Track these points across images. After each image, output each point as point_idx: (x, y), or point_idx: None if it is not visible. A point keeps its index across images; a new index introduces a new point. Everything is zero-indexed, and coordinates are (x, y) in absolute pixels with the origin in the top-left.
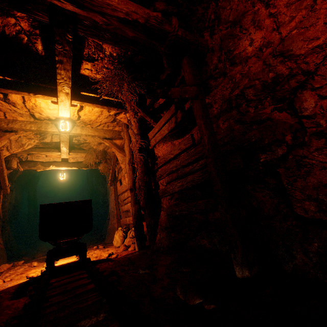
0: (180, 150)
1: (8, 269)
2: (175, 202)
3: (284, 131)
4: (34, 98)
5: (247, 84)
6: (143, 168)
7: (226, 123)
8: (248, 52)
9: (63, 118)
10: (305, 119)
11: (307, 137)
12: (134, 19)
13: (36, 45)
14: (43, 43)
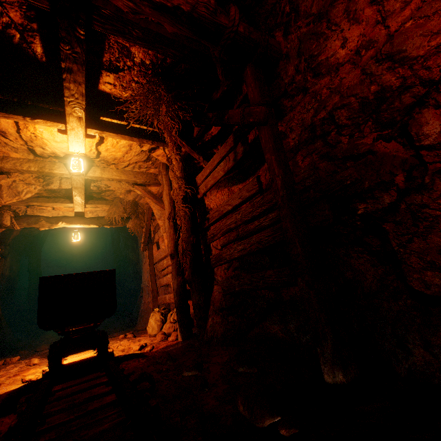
0: (241, 200)
1: None
2: (234, 273)
3: (394, 169)
4: (33, 125)
5: (337, 102)
6: (189, 225)
7: (307, 160)
8: (339, 57)
9: (75, 154)
10: (425, 151)
11: (429, 176)
12: (174, 4)
13: (33, 46)
14: (43, 43)
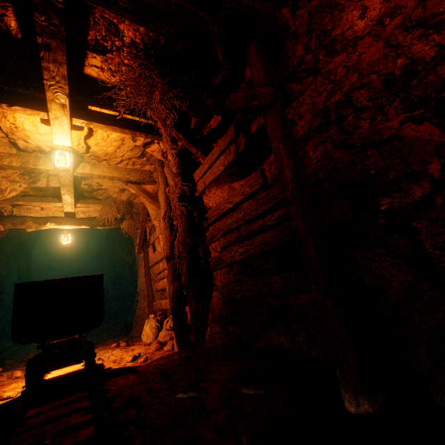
0: (243, 196)
1: None
2: (235, 277)
3: (427, 156)
4: (13, 114)
5: (355, 81)
6: (186, 225)
7: (320, 150)
8: (358, 29)
9: (60, 147)
10: None
11: None
12: None
13: (6, 20)
14: (17, 16)
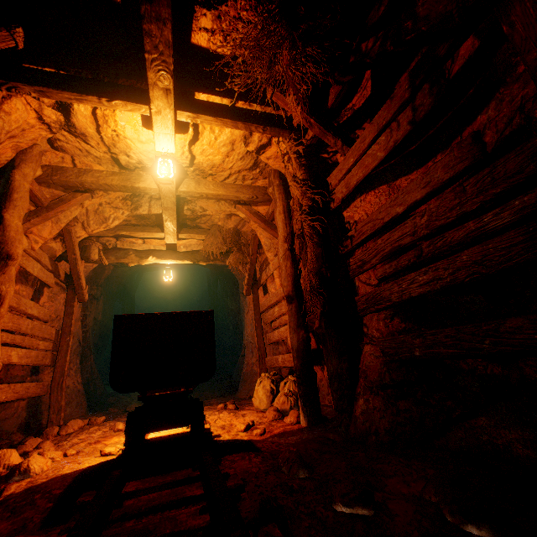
0: (429, 188)
1: (81, 429)
2: (404, 325)
3: None
4: (114, 116)
5: None
6: (319, 249)
7: None
8: None
9: (163, 153)
10: None
11: None
12: None
13: None
14: None
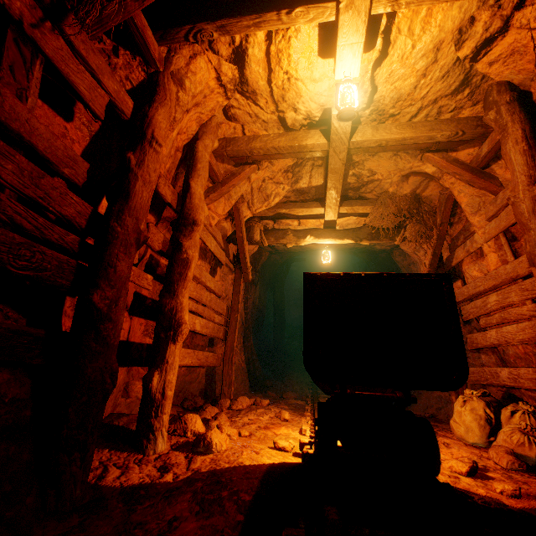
0: None
1: (248, 408)
2: None
3: None
4: (287, 50)
5: None
6: None
7: None
8: None
9: (345, 77)
10: None
11: None
12: None
13: None
14: None
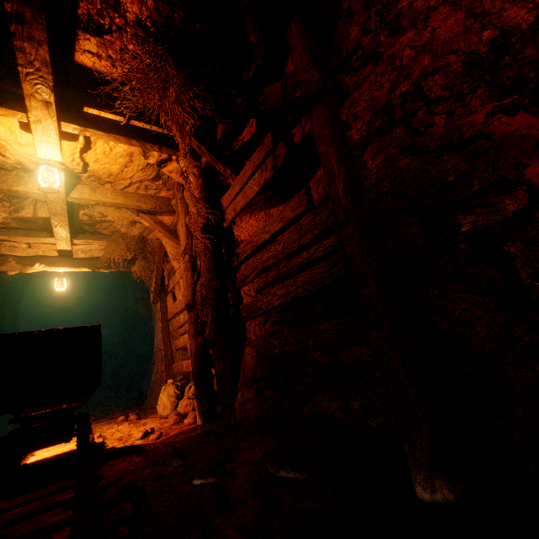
0: (283, 223)
1: None
2: (273, 329)
3: (523, 157)
4: None
5: (428, 66)
6: (211, 263)
7: (381, 158)
8: None
9: (46, 161)
10: None
11: None
12: None
13: None
14: None
